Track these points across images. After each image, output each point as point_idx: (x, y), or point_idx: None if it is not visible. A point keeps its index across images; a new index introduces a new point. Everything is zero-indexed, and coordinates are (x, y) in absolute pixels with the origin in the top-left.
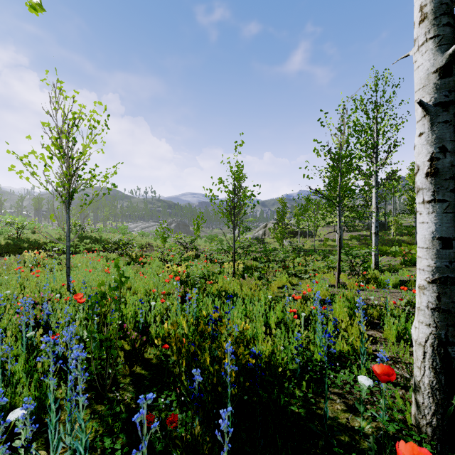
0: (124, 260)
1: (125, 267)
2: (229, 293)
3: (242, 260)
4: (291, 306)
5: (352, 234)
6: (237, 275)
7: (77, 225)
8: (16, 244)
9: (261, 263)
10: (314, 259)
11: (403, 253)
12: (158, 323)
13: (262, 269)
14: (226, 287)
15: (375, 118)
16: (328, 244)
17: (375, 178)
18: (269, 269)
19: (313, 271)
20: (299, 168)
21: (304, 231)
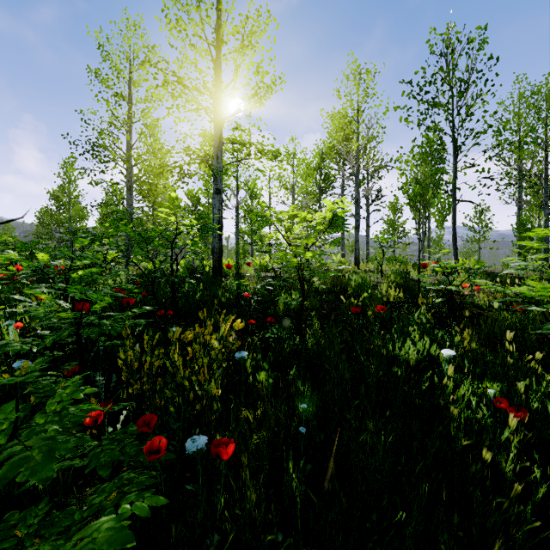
0: None
1: None
2: None
3: None
4: None
5: None
6: None
7: None
8: None
9: None
10: None
11: None
12: None
13: None
14: None
15: None
16: None
17: None
18: None
19: None
20: None
21: None
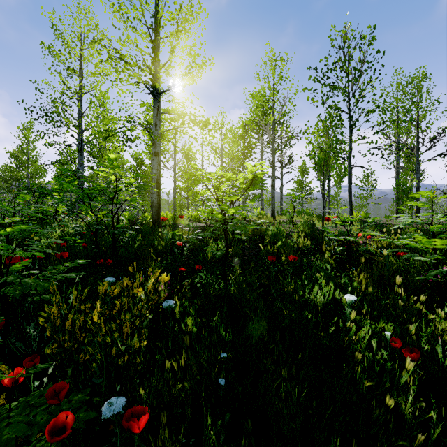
0: None
1: None
2: None
3: None
4: None
5: None
6: None
7: None
8: None
9: None
10: None
11: None
12: None
13: None
14: None
15: None
16: None
17: None
18: None
19: None
20: None
21: None
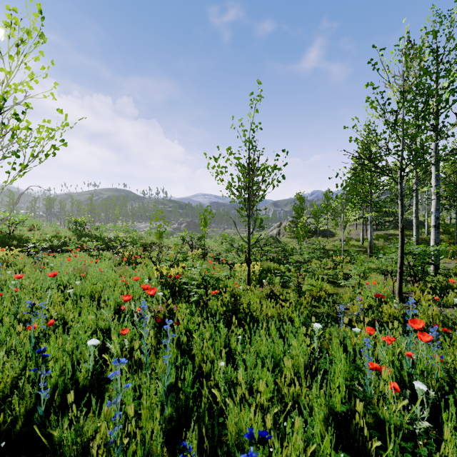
0: (116, 260)
1: (111, 269)
2: (242, 313)
3: (256, 261)
4: (351, 340)
5: (377, 233)
6: (253, 281)
7: (77, 222)
8: (4, 242)
9: (279, 265)
10: (344, 260)
11: (451, 254)
12: (75, 409)
13: (283, 272)
14: (237, 299)
15: (438, 70)
16: (351, 244)
17: (434, 153)
18: (289, 272)
19: (345, 276)
20: (344, 128)
21: (323, 230)
